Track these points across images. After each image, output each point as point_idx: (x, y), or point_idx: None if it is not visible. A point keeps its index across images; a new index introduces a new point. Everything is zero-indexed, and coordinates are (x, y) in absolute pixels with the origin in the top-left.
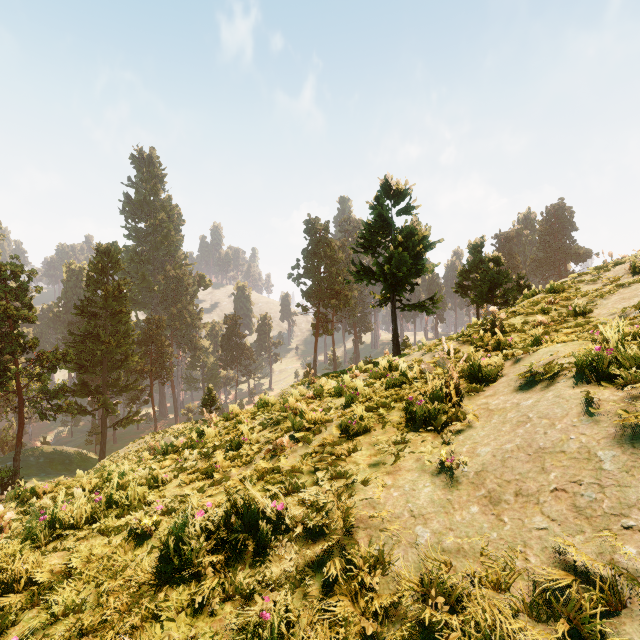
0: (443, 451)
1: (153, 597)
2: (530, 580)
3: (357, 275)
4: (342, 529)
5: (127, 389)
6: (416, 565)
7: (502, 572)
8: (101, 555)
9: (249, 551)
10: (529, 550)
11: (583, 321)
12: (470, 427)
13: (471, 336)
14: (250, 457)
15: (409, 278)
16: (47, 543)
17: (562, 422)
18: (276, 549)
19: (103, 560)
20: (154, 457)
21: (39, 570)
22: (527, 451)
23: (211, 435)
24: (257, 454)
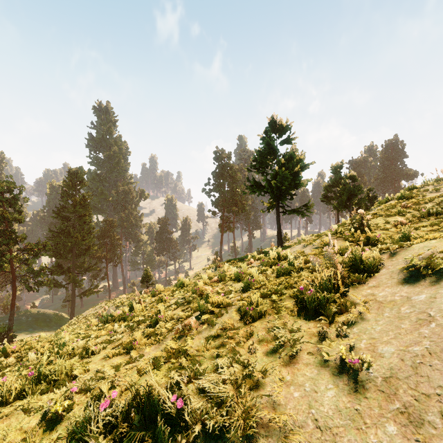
0: (343, 349)
1: None
2: None
3: (251, 188)
4: (242, 435)
5: (89, 269)
6: None
7: None
8: (14, 439)
9: None
10: None
11: (437, 221)
12: (362, 319)
13: (343, 233)
14: (163, 335)
15: (289, 190)
16: None
17: None
18: None
19: None
20: (98, 324)
21: None
22: (442, 358)
23: (139, 309)
24: (168, 333)
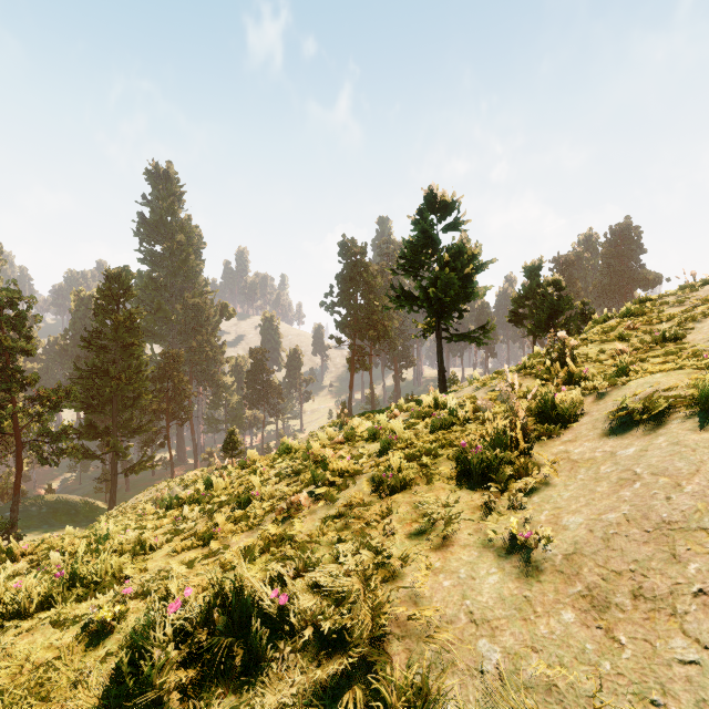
0: (514, 521)
1: None
2: None
3: (397, 300)
4: (369, 637)
5: (140, 431)
6: None
7: None
8: (41, 660)
9: (237, 664)
10: (673, 703)
11: (675, 348)
12: (547, 484)
13: (534, 367)
14: (258, 518)
15: (457, 304)
16: None
17: (693, 482)
18: (274, 664)
19: (38, 670)
20: (156, 511)
21: None
22: (643, 525)
23: (220, 487)
24: (267, 515)
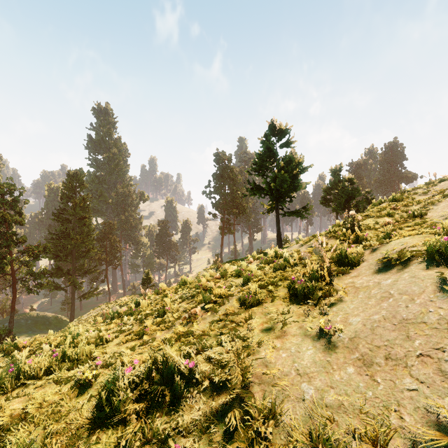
0: (322, 320)
1: (88, 439)
2: (407, 438)
3: (251, 191)
4: (241, 384)
5: (89, 272)
6: (303, 418)
7: (381, 429)
8: (52, 401)
9: (166, 400)
10: (403, 409)
11: (420, 221)
12: (341, 301)
13: (336, 233)
14: (171, 323)
15: (288, 193)
16: (13, 390)
17: (420, 298)
18: (188, 399)
19: (52, 406)
20: (104, 321)
21: (1, 413)
22: (392, 321)
23: (145, 305)
24: (176, 320)
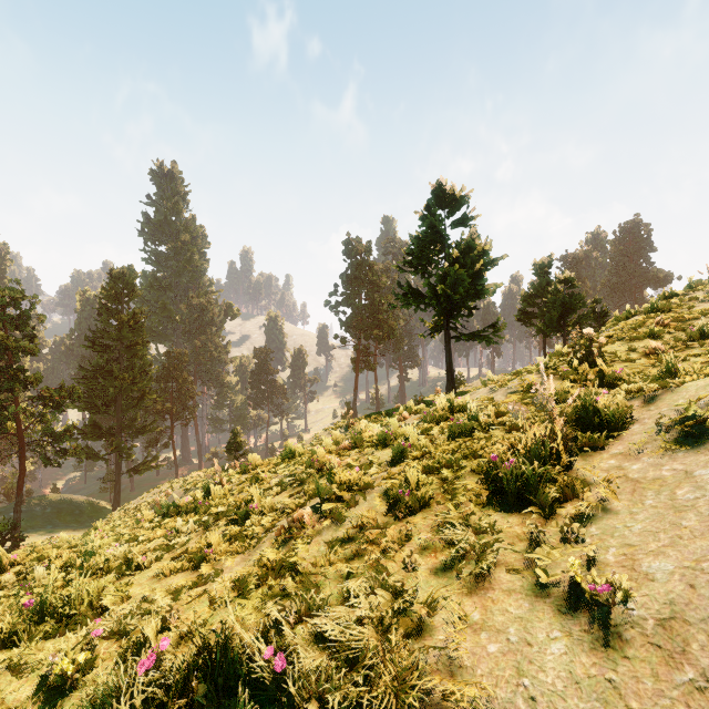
0: (577, 564)
1: None
2: None
3: (404, 298)
4: None
5: (144, 431)
6: None
7: None
8: None
9: None
10: None
11: None
12: (605, 510)
13: (558, 367)
14: (255, 538)
15: (466, 302)
16: None
17: None
18: None
19: None
20: (153, 519)
21: None
22: None
23: (219, 495)
24: (265, 534)
